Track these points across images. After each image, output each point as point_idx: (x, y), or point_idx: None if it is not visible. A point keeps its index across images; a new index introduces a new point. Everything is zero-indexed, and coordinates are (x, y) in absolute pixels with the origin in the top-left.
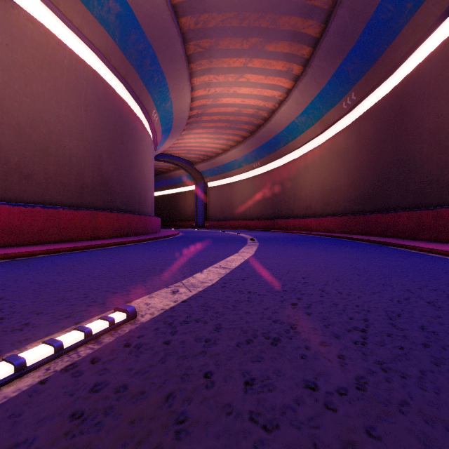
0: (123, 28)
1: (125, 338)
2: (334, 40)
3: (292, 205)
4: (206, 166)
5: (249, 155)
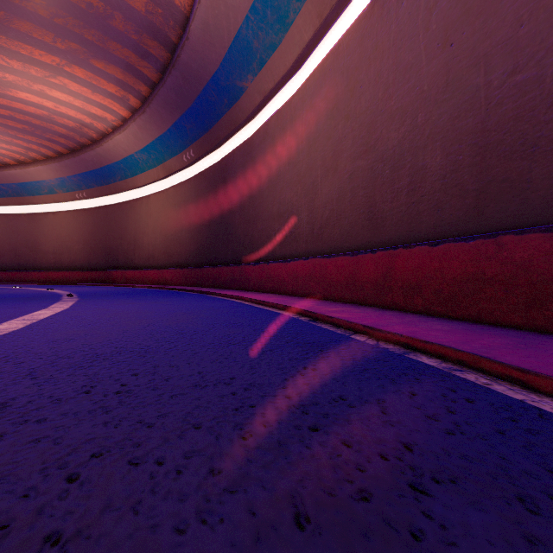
0: None
1: None
2: (172, 94)
3: (133, 254)
4: None
5: (68, 179)
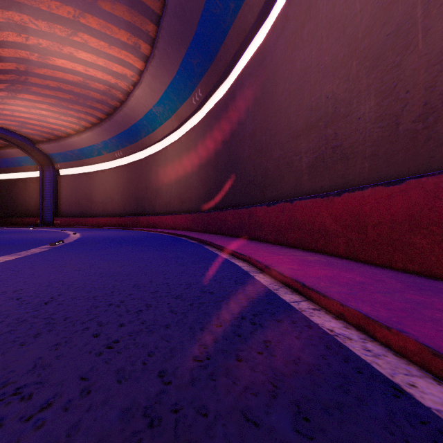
0: None
1: None
2: (175, 22)
3: (154, 201)
4: (55, 148)
5: (109, 141)
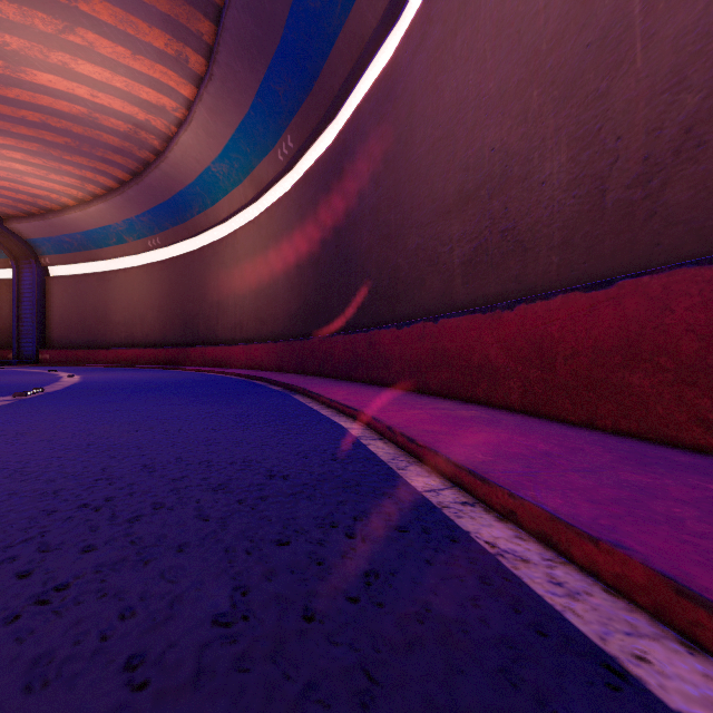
0: None
1: None
2: (247, 20)
3: (215, 322)
4: (40, 230)
5: (137, 220)
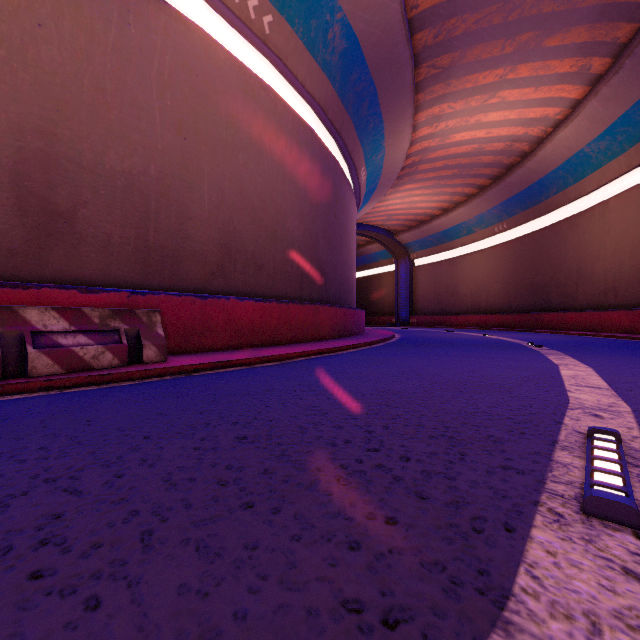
0: (344, 68)
1: None
2: None
3: (574, 290)
4: (414, 236)
5: (487, 213)
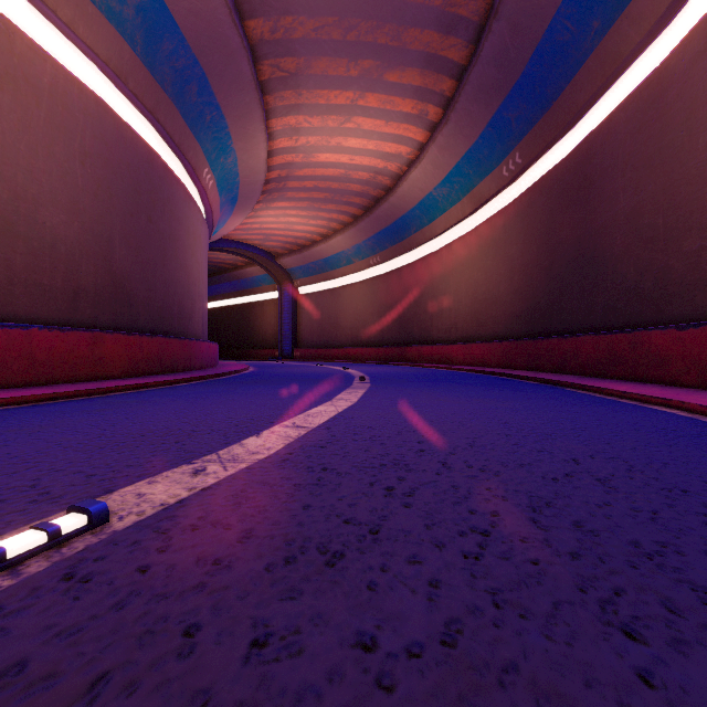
0: (148, 30)
1: (70, 563)
2: (489, 70)
3: (429, 325)
4: (296, 261)
5: (363, 245)
